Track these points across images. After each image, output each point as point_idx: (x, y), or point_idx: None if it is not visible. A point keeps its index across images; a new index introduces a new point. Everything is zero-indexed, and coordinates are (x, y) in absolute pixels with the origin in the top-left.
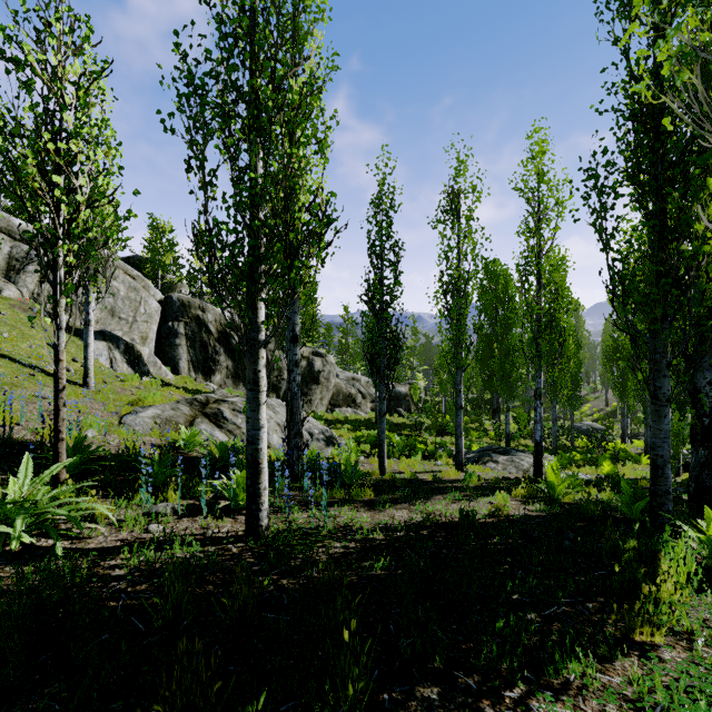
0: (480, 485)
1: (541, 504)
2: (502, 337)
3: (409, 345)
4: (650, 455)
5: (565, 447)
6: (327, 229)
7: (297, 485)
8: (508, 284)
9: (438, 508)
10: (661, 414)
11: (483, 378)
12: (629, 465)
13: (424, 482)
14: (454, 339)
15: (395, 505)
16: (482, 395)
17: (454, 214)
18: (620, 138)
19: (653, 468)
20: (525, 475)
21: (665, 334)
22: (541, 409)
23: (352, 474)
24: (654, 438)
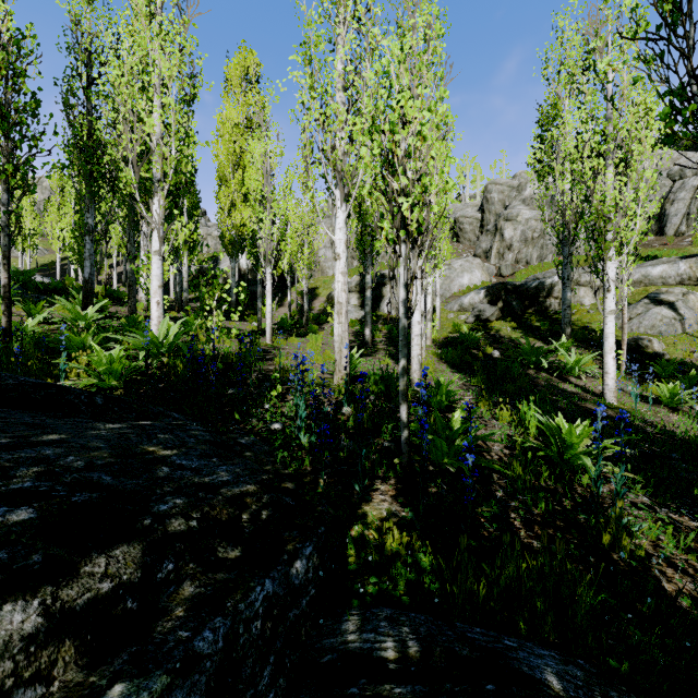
0: None
1: None
2: None
3: None
4: None
5: None
6: None
7: None
8: None
9: None
10: None
11: None
12: None
13: None
14: None
15: None
16: None
17: None
18: None
19: None
20: None
21: None
22: None
23: None
24: None
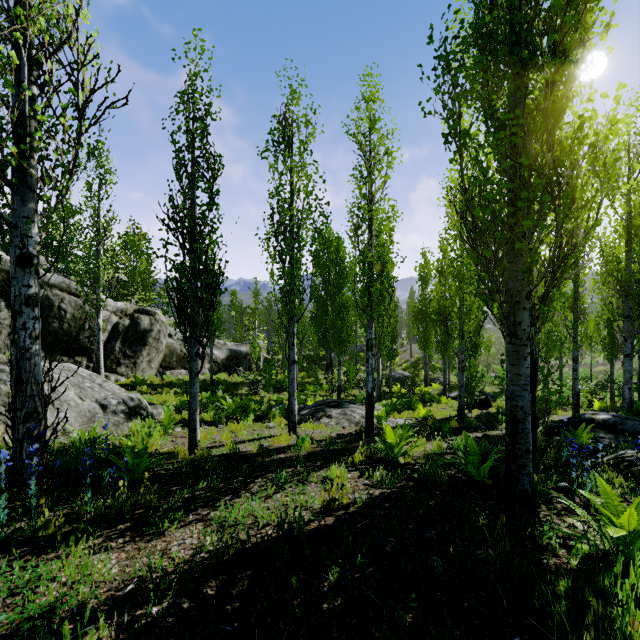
0: (313, 451)
1: (381, 471)
2: (334, 296)
3: (252, 307)
4: (507, 407)
5: (385, 394)
6: (90, 95)
7: (21, 503)
8: (340, 246)
9: (252, 511)
10: (521, 355)
11: (318, 336)
12: (434, 405)
13: (246, 457)
14: (286, 285)
15: (186, 516)
16: (317, 352)
17: (286, 146)
18: (480, 4)
19: (512, 423)
20: (358, 429)
21: (530, 254)
22: (372, 361)
23: (134, 466)
24: (513, 386)
